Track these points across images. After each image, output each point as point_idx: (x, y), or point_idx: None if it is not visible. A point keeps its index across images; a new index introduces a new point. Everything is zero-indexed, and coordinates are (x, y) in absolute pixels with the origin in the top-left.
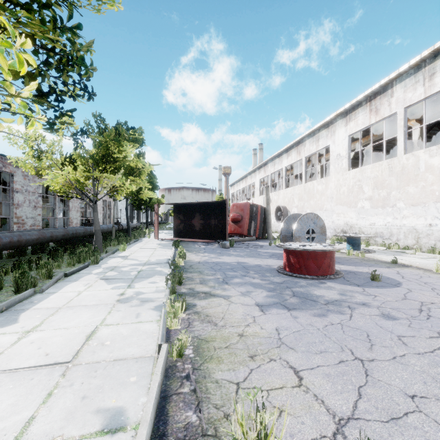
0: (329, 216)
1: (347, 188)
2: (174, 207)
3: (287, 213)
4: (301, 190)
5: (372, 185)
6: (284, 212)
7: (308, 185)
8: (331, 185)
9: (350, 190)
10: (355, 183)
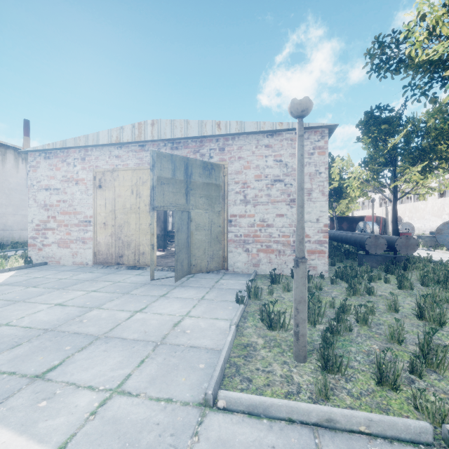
0: (428, 222)
1: (437, 208)
2: (330, 218)
3: (400, 220)
4: (410, 207)
5: (448, 207)
6: (399, 219)
7: (415, 204)
8: (429, 205)
9: (439, 209)
10: (441, 205)
